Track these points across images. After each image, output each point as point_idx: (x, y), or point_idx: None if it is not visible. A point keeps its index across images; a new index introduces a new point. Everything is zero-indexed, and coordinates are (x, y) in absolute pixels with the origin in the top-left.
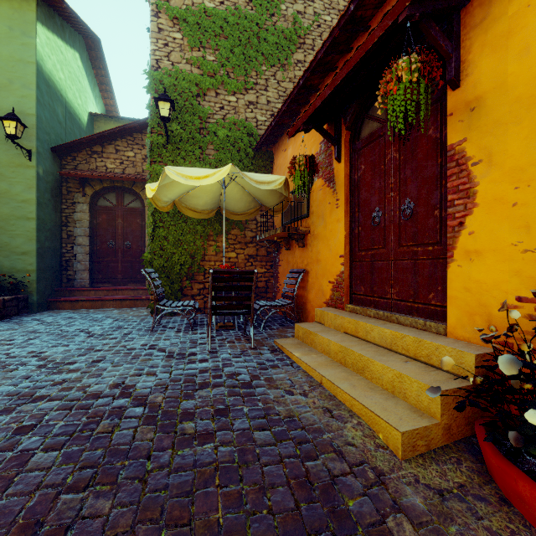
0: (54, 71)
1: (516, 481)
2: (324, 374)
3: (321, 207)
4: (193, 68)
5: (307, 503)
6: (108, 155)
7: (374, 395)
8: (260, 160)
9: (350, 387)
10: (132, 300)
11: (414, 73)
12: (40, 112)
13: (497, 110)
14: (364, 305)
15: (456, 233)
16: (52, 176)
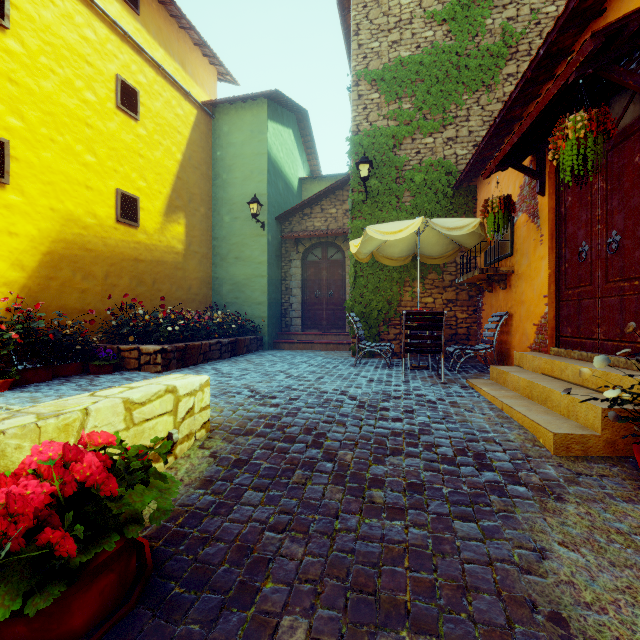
0: (277, 154)
1: None
2: (505, 401)
3: (525, 244)
4: (390, 121)
5: (462, 456)
6: (315, 215)
7: (547, 416)
8: (460, 198)
9: (525, 410)
10: (335, 344)
11: (579, 129)
12: (269, 191)
13: None
14: (571, 347)
15: None
16: (276, 240)
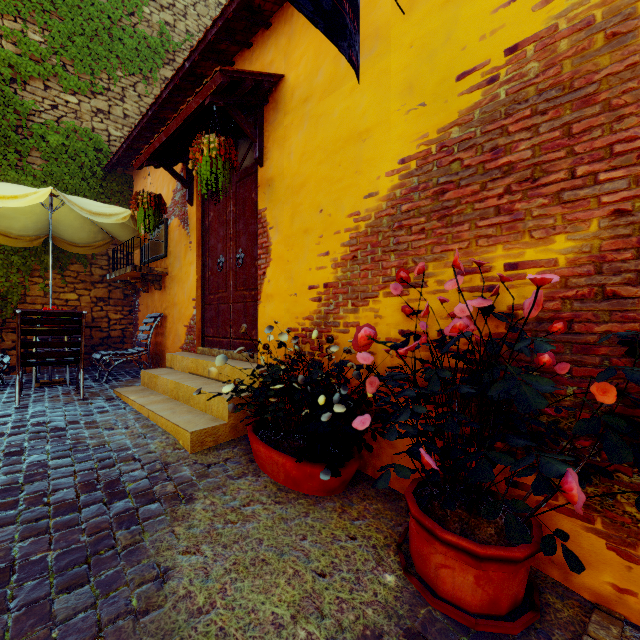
0: None
1: (253, 443)
2: (151, 408)
3: (177, 248)
4: (5, 42)
5: (89, 493)
6: None
7: (188, 415)
8: (113, 183)
9: (170, 413)
10: None
11: (213, 150)
12: None
13: (280, 191)
14: (213, 346)
15: (262, 280)
16: None
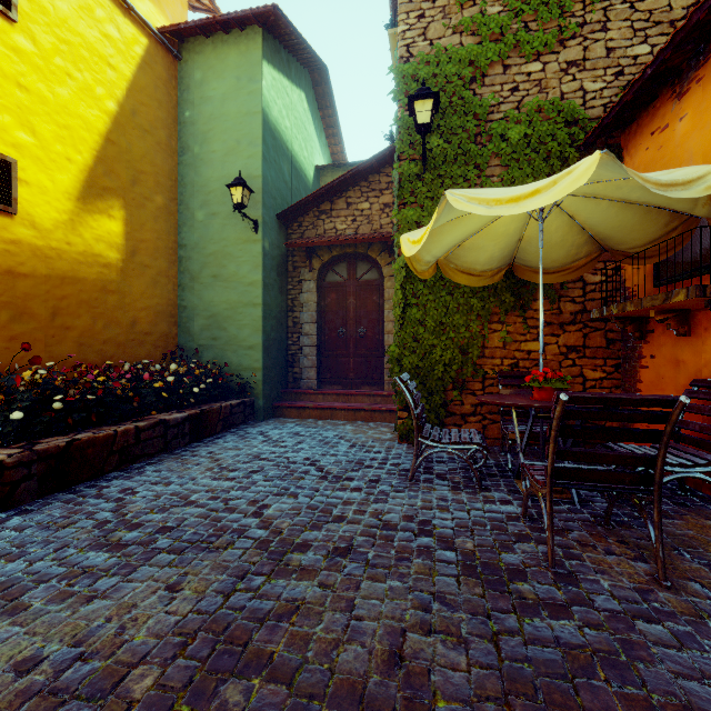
0: (279, 119)
1: None
2: None
3: None
4: (464, 37)
5: None
6: (338, 212)
7: None
8: None
9: None
10: (368, 411)
11: None
12: (266, 172)
13: None
14: None
15: None
16: (278, 250)
